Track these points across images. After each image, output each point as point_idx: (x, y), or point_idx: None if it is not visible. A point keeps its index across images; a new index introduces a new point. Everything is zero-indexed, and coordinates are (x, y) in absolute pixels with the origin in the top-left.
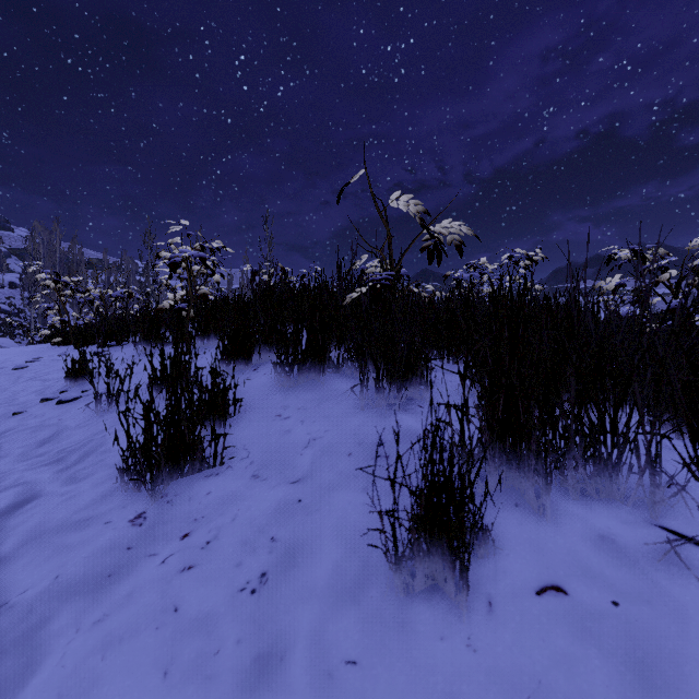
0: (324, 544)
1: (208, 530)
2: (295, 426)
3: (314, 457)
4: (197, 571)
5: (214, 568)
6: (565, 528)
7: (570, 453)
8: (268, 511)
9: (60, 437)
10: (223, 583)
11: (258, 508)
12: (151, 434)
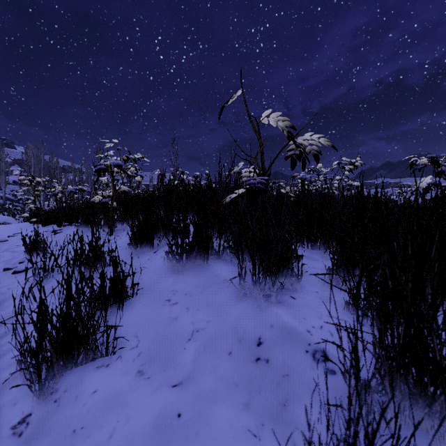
0: None
1: None
2: (181, 313)
3: (196, 353)
4: None
5: None
6: None
7: None
8: (145, 428)
9: (2, 306)
10: None
11: (136, 421)
12: (45, 329)
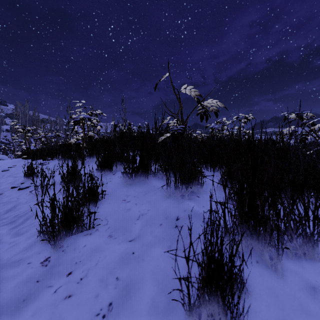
0: (146, 284)
1: (82, 270)
2: (132, 206)
3: (141, 225)
4: (73, 299)
5: (83, 297)
6: (289, 280)
7: (288, 232)
8: (115, 259)
9: (16, 208)
10: (87, 309)
11: (110, 257)
12: (55, 213)
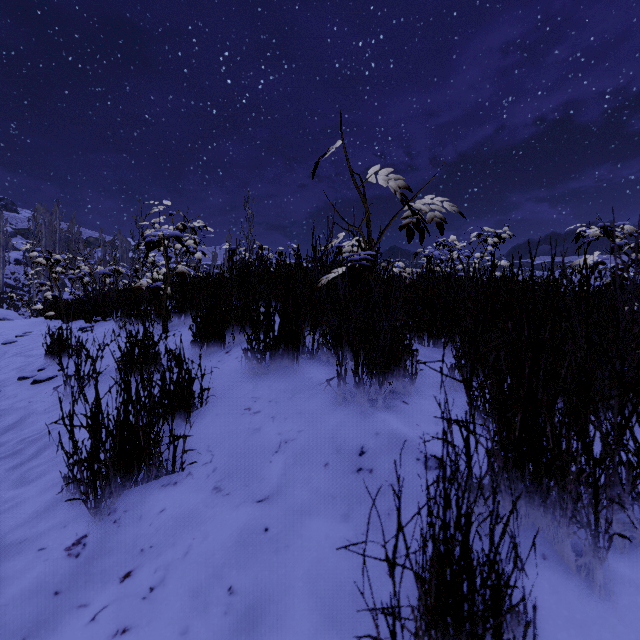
0: (295, 605)
1: (154, 568)
2: (265, 423)
3: (284, 466)
4: (131, 639)
5: (153, 635)
6: (621, 603)
7: (614, 490)
8: (227, 544)
9: (24, 423)
10: None
11: (216, 537)
12: (99, 438)
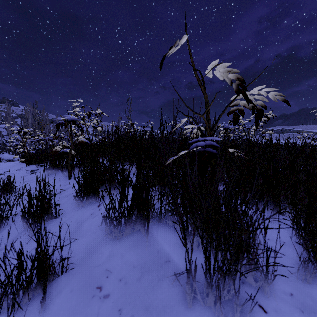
0: None
1: None
2: None
3: None
4: None
5: None
6: None
7: None
8: None
9: None
10: None
11: None
12: None
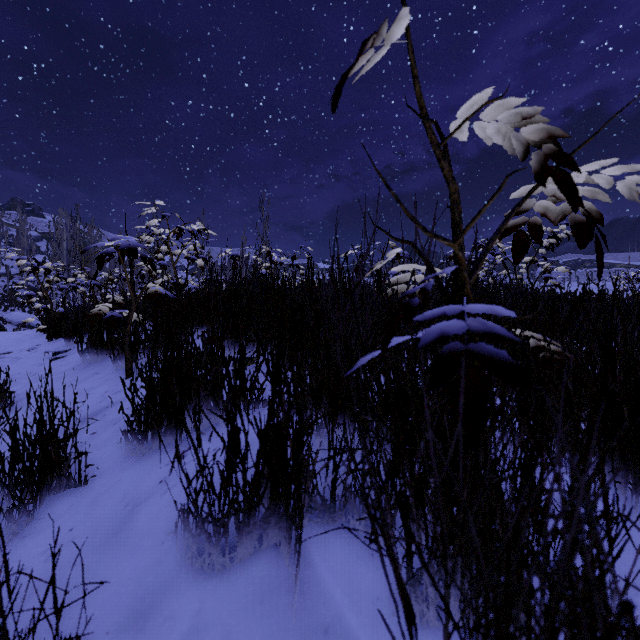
0: None
1: None
2: None
3: None
4: None
5: None
6: None
7: None
8: None
9: None
10: None
11: None
12: None
